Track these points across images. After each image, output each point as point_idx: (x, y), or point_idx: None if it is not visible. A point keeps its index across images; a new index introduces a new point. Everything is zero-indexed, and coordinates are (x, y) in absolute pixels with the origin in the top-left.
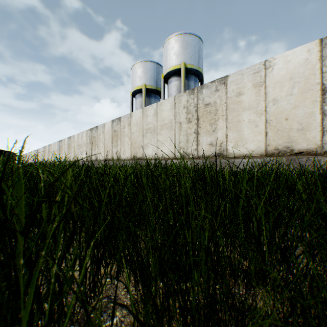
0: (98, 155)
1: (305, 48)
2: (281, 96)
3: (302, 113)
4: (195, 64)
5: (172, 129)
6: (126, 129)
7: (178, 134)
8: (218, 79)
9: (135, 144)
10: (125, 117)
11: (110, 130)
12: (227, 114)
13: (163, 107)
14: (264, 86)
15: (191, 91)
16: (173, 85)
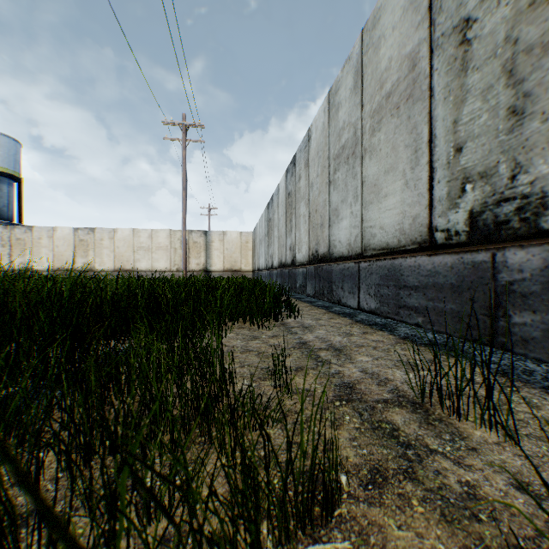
0: None
1: (70, 228)
2: (61, 245)
3: (69, 254)
4: (11, 168)
5: None
6: None
7: None
8: (28, 226)
9: None
10: None
11: None
12: (34, 247)
13: None
14: (54, 238)
15: (7, 227)
16: None
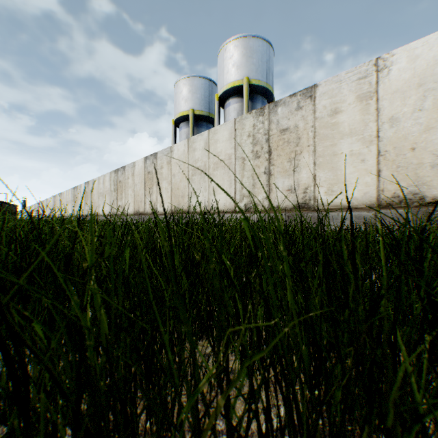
0: (126, 207)
1: None
2: (403, 113)
3: None
4: (263, 80)
5: (231, 168)
6: (164, 169)
7: (239, 175)
8: (302, 91)
9: (177, 192)
10: (163, 152)
11: (142, 171)
12: (315, 143)
13: (218, 136)
14: (376, 98)
15: (260, 111)
16: (232, 109)
